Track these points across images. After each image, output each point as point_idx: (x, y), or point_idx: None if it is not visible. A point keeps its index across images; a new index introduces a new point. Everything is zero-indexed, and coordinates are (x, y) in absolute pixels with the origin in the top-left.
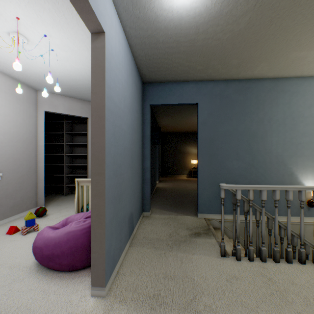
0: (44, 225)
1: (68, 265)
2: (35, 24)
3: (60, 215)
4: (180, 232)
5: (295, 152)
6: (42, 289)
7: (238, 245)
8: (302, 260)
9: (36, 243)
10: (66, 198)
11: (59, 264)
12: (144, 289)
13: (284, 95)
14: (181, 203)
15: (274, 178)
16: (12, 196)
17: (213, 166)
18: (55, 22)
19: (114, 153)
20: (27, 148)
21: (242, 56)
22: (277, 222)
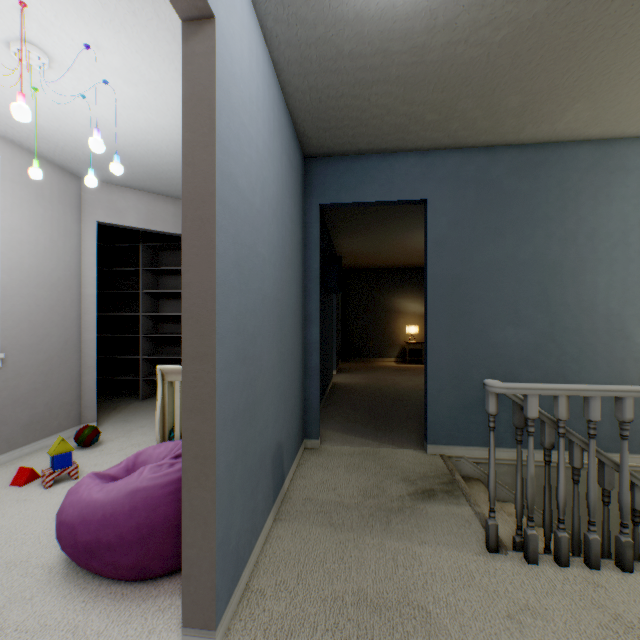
0: (93, 467)
1: (134, 567)
2: (63, 19)
3: (128, 444)
4: (388, 487)
5: None
6: (71, 625)
7: (530, 527)
8: None
9: (62, 514)
10: (144, 406)
11: (111, 565)
12: (310, 636)
13: (625, 179)
14: (386, 419)
15: (603, 368)
16: (27, 403)
17: (460, 339)
18: (107, 11)
19: (238, 308)
20: (60, 301)
21: (533, 86)
22: (627, 473)
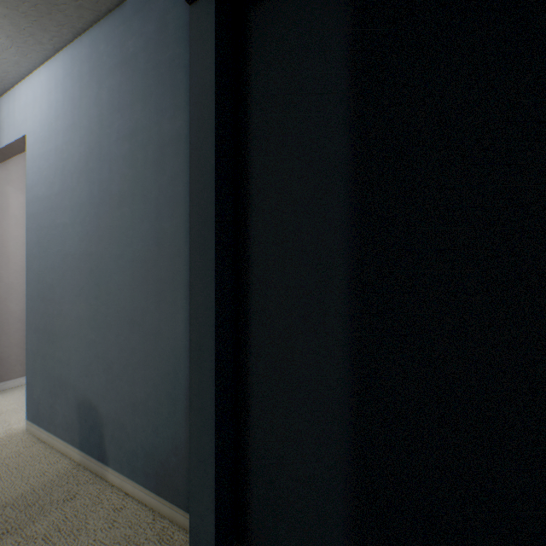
0: None
1: None
2: None
3: None
4: None
5: None
6: None
7: None
8: None
9: None
10: None
11: None
12: None
13: None
14: None
15: None
16: None
17: None
18: None
19: (40, 267)
20: None
21: None
22: None
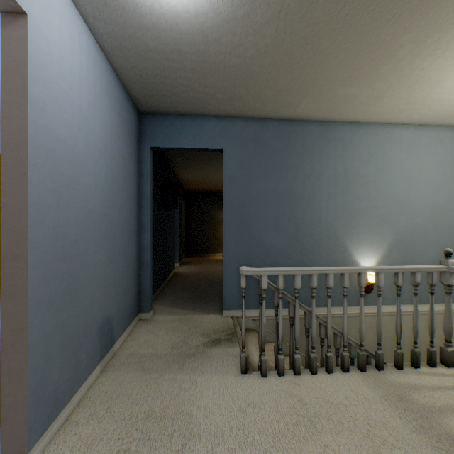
0: None
1: None
2: None
3: None
4: (191, 340)
5: (349, 221)
6: None
7: (263, 355)
8: (345, 367)
9: None
10: None
11: None
12: (105, 444)
13: (336, 145)
14: (204, 295)
15: (325, 257)
16: None
17: (244, 241)
18: None
19: (57, 222)
20: None
21: (277, 86)
22: (315, 317)
